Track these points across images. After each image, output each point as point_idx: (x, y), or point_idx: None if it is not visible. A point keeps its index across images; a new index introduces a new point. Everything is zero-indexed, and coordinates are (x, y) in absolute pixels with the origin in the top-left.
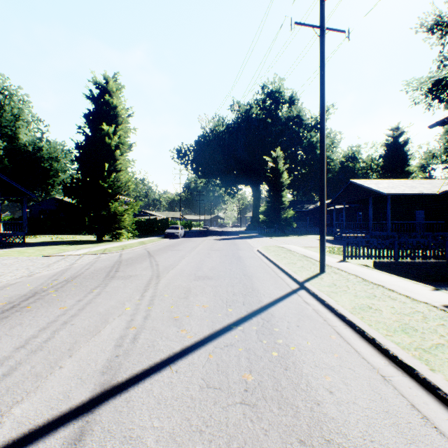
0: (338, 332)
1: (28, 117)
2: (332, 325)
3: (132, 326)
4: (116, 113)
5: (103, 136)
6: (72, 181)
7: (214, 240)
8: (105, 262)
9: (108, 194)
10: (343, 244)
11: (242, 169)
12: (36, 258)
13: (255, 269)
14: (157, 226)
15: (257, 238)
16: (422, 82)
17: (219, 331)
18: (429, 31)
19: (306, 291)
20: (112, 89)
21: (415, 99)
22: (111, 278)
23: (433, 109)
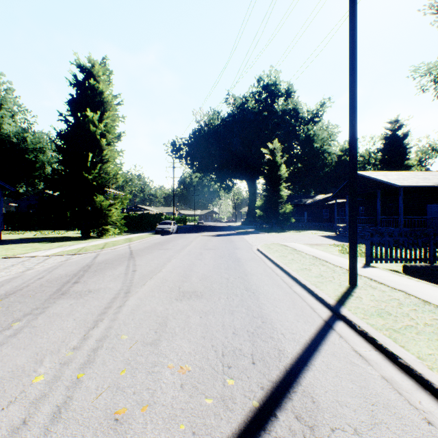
0: None
1: (12, 106)
2: None
3: None
4: (102, 99)
5: (87, 123)
6: (53, 172)
7: (208, 236)
8: (69, 267)
9: (93, 187)
10: (366, 244)
11: (238, 162)
12: None
13: (259, 278)
14: (149, 221)
15: (254, 234)
16: (431, 68)
17: None
18: None
19: (346, 324)
20: (98, 73)
21: (422, 85)
22: (60, 295)
23: None
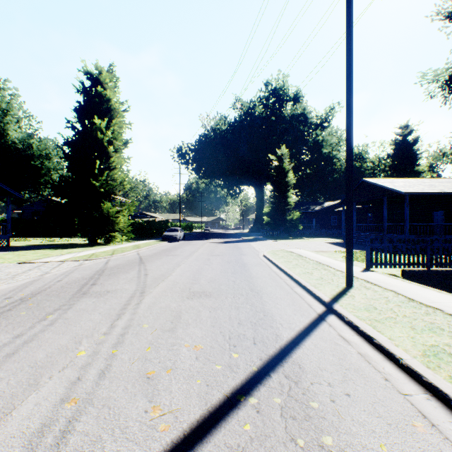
0: (423, 413)
1: (17, 113)
2: (404, 391)
3: (72, 396)
4: (109, 106)
5: (94, 130)
6: (61, 179)
7: (215, 243)
8: (84, 272)
9: (101, 194)
10: (366, 250)
11: (245, 168)
12: (7, 266)
13: (263, 280)
14: (155, 228)
15: (261, 241)
16: (438, 74)
17: (217, 410)
18: (447, 18)
19: (337, 317)
20: (105, 80)
21: (430, 92)
22: (82, 295)
23: (450, 103)
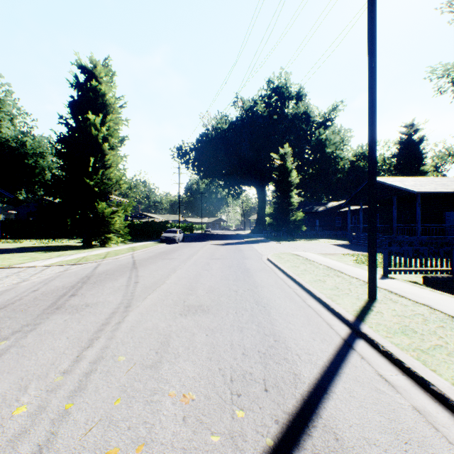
0: None
1: (10, 109)
2: None
3: None
4: (105, 101)
5: (89, 126)
6: (53, 178)
7: (216, 245)
8: (67, 279)
9: (95, 193)
10: (384, 254)
11: (246, 168)
12: None
13: (270, 290)
14: (154, 229)
15: (264, 243)
16: (449, 69)
17: None
18: None
19: (368, 344)
20: (100, 74)
21: (440, 87)
22: (54, 310)
23: None
